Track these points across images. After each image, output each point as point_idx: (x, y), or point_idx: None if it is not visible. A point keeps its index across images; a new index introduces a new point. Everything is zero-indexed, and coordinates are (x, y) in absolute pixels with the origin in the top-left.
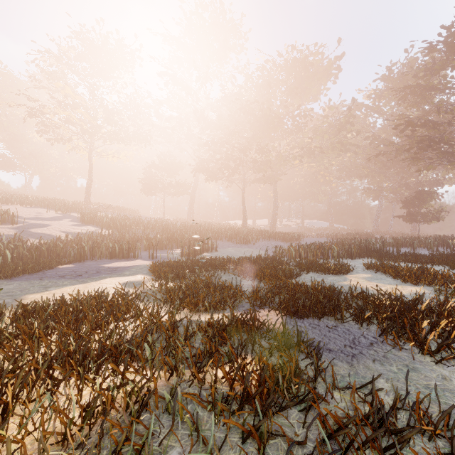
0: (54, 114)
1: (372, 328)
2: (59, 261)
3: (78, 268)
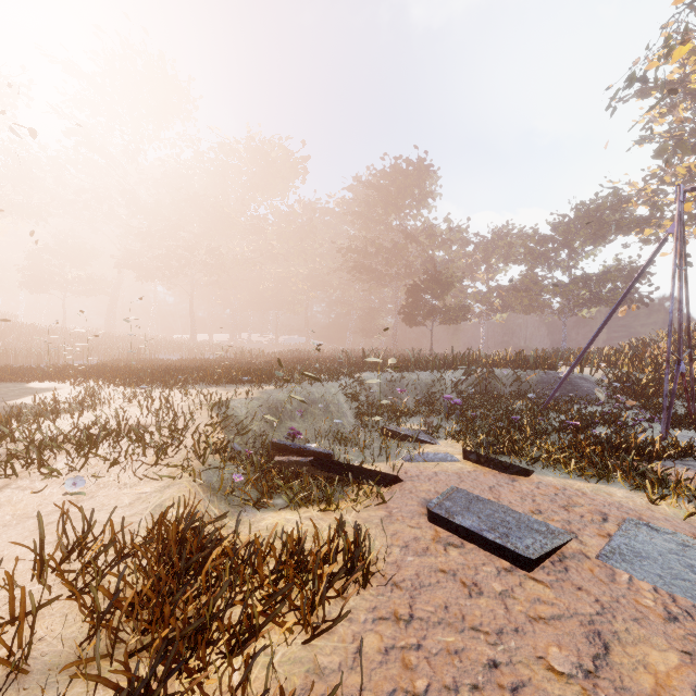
0: None
1: None
2: None
3: None
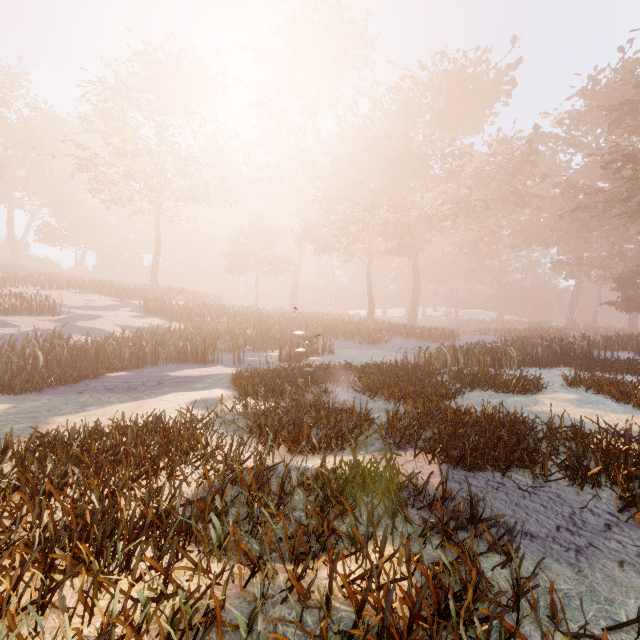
0: (110, 165)
1: (603, 493)
2: (109, 366)
3: (134, 377)
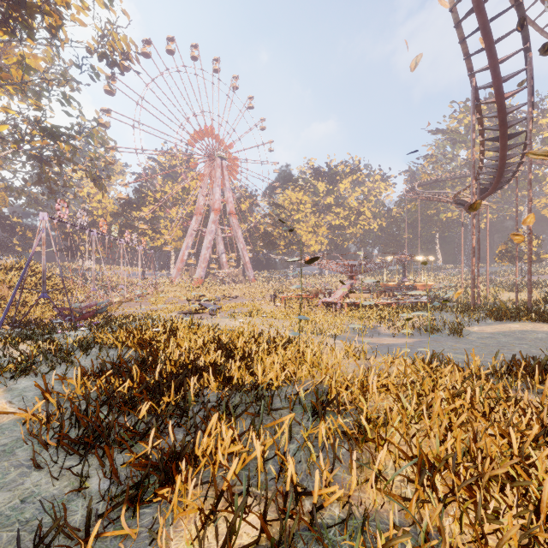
0: None
1: None
2: None
3: None
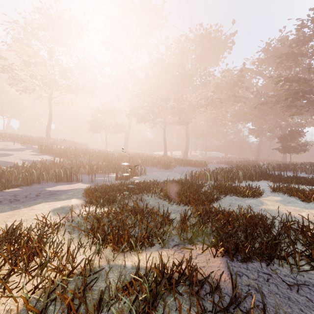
0: (21, 70)
1: None
2: (6, 185)
3: (22, 192)
